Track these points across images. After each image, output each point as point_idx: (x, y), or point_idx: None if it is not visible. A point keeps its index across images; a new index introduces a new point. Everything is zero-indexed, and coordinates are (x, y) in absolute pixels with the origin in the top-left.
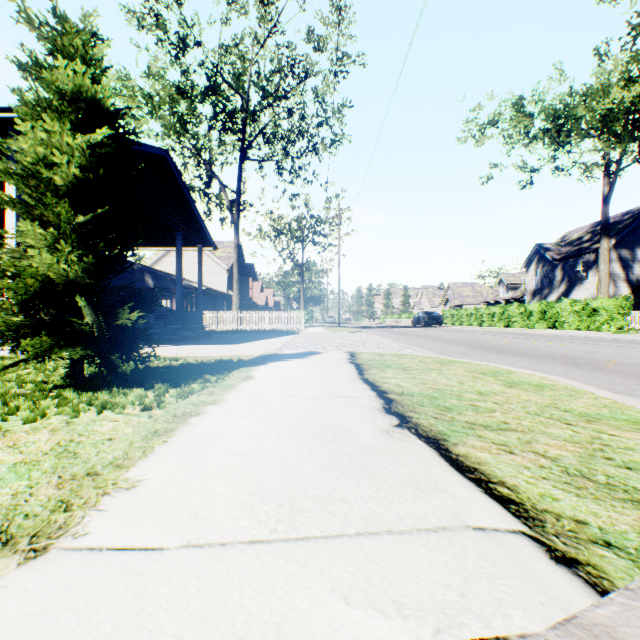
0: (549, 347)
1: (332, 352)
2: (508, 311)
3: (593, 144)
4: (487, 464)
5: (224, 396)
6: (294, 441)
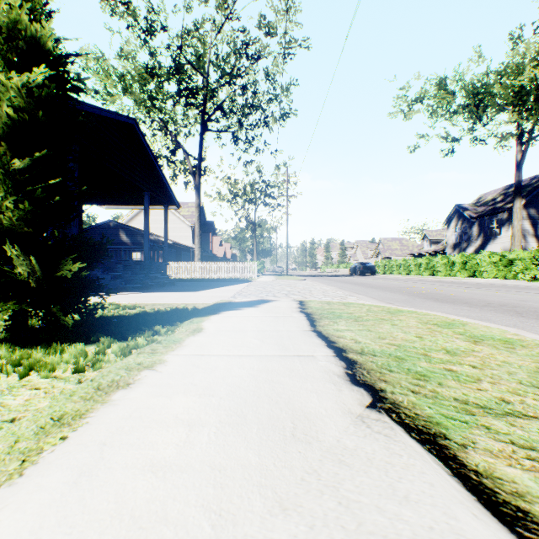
0: (480, 295)
1: (282, 300)
2: (433, 262)
3: (508, 116)
4: (536, 499)
5: (166, 356)
6: (239, 438)
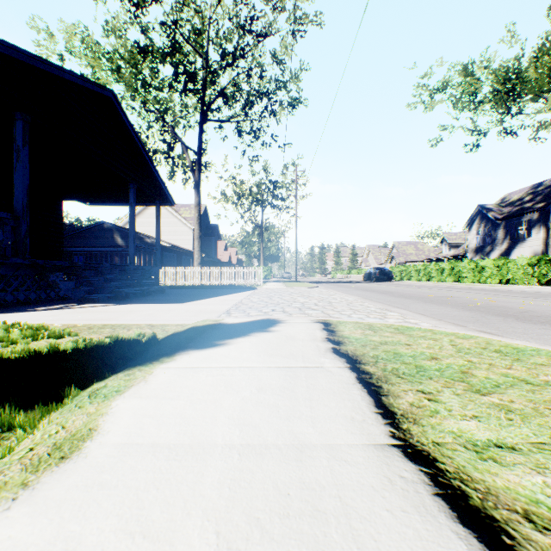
0: None
1: (296, 321)
2: (458, 267)
3: (548, 101)
4: None
5: None
6: None
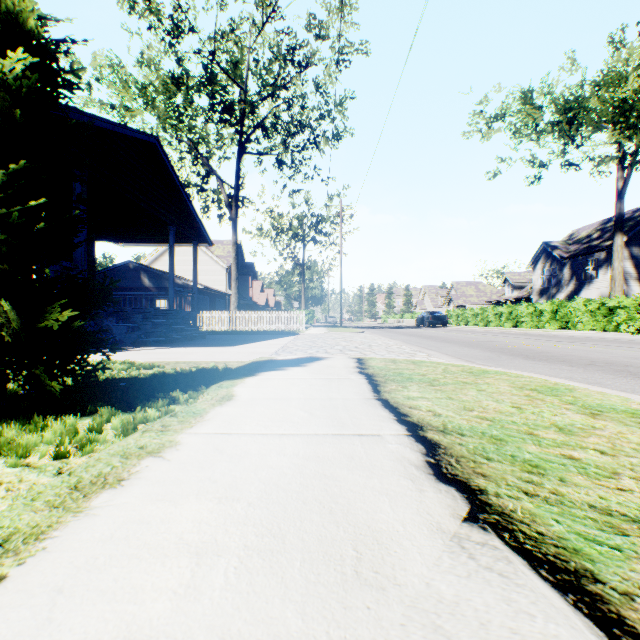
0: (579, 351)
1: (336, 358)
2: (516, 311)
3: (608, 135)
4: None
5: (180, 435)
6: (272, 579)
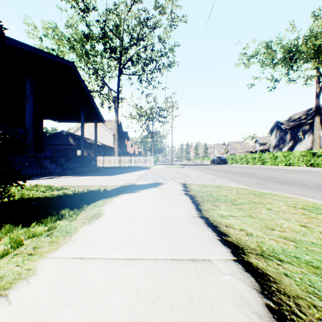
0: (306, 178)
1: (170, 183)
2: (263, 156)
3: (312, 64)
4: None
5: (41, 261)
6: None
